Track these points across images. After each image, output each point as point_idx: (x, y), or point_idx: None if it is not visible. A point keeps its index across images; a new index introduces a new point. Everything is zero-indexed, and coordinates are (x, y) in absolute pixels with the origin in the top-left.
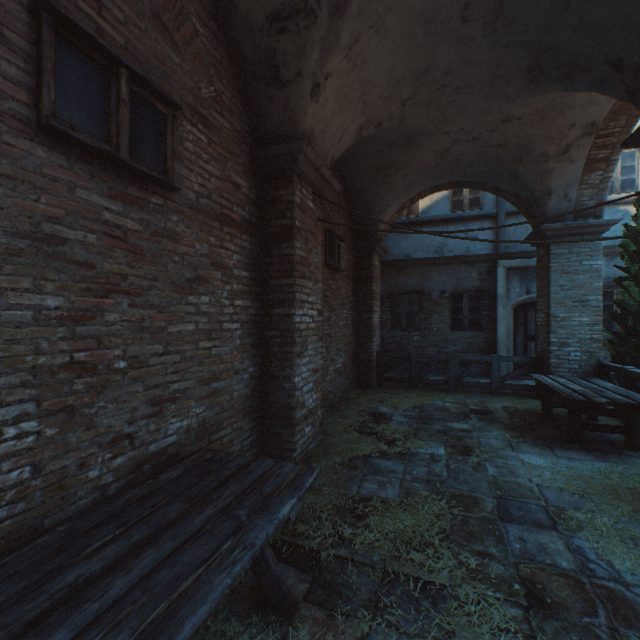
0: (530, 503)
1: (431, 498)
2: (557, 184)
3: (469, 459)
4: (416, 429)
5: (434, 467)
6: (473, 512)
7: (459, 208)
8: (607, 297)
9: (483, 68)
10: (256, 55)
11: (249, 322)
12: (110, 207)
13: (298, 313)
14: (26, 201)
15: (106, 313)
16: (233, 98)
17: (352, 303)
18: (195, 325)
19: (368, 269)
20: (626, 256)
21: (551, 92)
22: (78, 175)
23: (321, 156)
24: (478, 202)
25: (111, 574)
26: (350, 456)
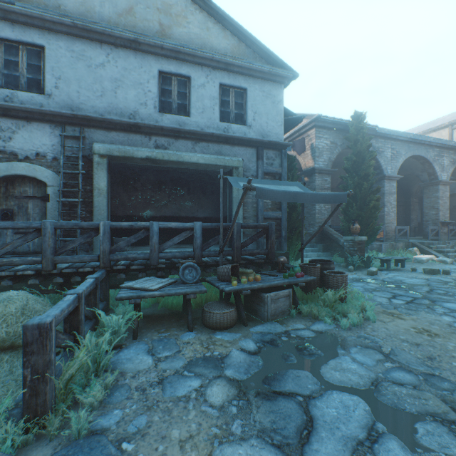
0: None
1: None
2: None
3: None
4: None
5: None
6: None
7: None
8: None
9: None
10: None
11: None
12: None
13: None
14: None
15: None
16: None
17: (402, 212)
18: None
19: (408, 202)
20: None
21: None
22: None
23: None
24: None
25: None
26: None
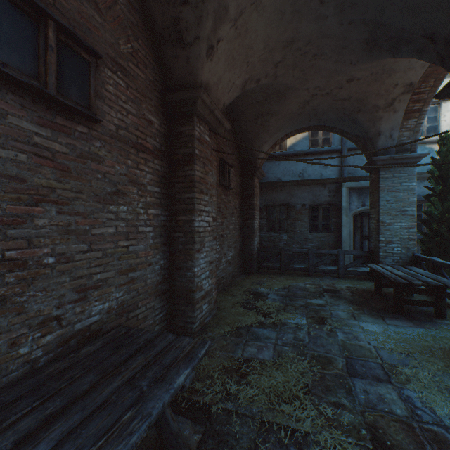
0: (370, 361)
1: (297, 359)
2: (385, 128)
3: (324, 327)
4: (285, 304)
5: (299, 334)
6: (328, 369)
7: (315, 145)
8: (418, 209)
9: (334, 40)
10: (164, 22)
11: (160, 226)
12: (39, 132)
13: (197, 219)
14: None
15: (36, 219)
16: (147, 55)
17: (239, 212)
18: (115, 228)
19: (251, 188)
20: (432, 179)
21: (383, 59)
22: (9, 104)
23: (215, 102)
24: (328, 141)
25: (19, 449)
26: (236, 326)
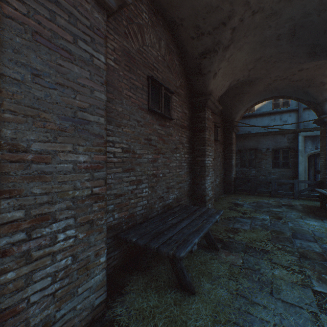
0: (306, 235)
1: (263, 230)
2: None
3: (280, 220)
4: (255, 210)
5: (264, 222)
6: (281, 235)
7: (277, 107)
8: None
9: (287, 54)
10: (193, 66)
11: (188, 163)
12: (159, 128)
13: (206, 159)
14: (146, 130)
15: (158, 160)
16: (184, 82)
17: (222, 155)
18: (175, 164)
19: (230, 139)
20: None
21: (321, 60)
22: (154, 121)
23: (214, 97)
24: (287, 103)
25: (179, 223)
26: (227, 216)
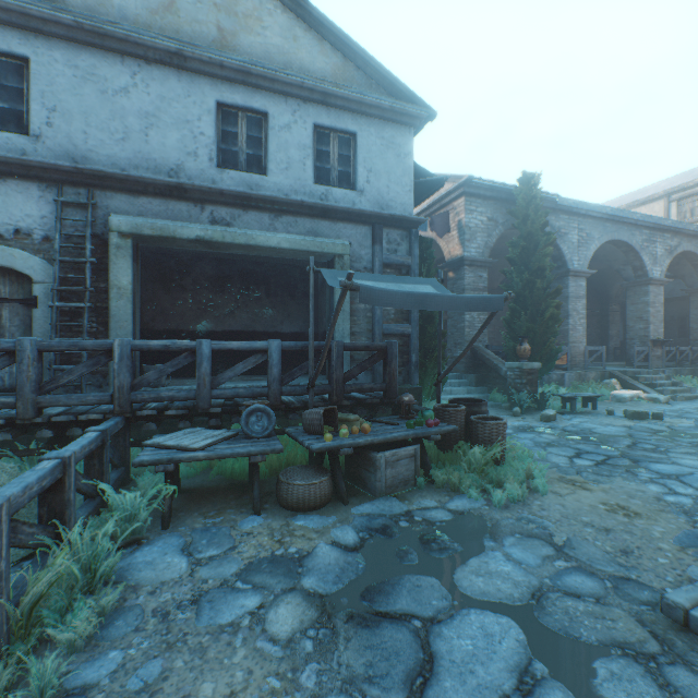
0: None
1: None
2: (684, 273)
3: None
4: None
5: None
6: None
7: None
8: None
9: None
10: None
11: None
12: None
13: None
14: None
15: None
16: None
17: (596, 326)
18: None
19: (605, 311)
20: None
21: None
22: None
23: None
24: None
25: None
26: None
